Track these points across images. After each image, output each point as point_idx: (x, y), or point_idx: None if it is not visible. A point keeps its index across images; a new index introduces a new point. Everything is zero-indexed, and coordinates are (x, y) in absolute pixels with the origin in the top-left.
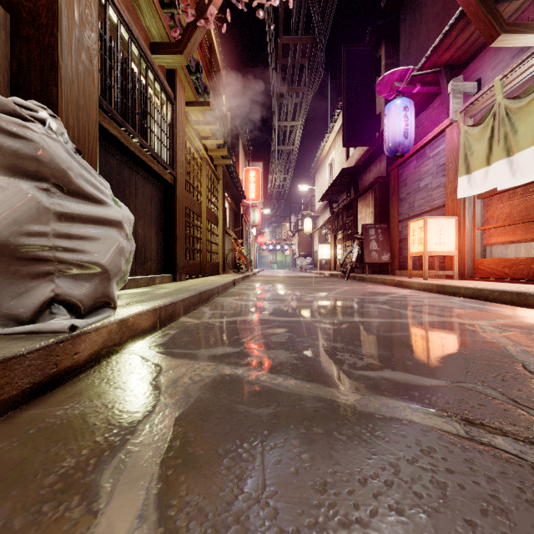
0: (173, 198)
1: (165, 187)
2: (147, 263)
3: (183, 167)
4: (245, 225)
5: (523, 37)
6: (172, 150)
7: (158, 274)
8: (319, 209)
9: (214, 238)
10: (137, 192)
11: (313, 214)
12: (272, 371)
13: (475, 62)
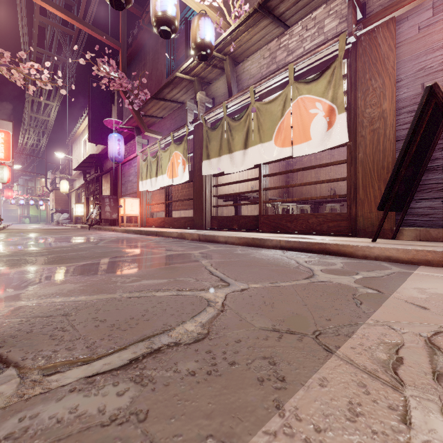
0: None
1: None
2: None
3: None
4: None
5: (154, 135)
6: None
7: None
8: (76, 175)
9: None
10: None
11: (70, 177)
12: (34, 246)
13: None
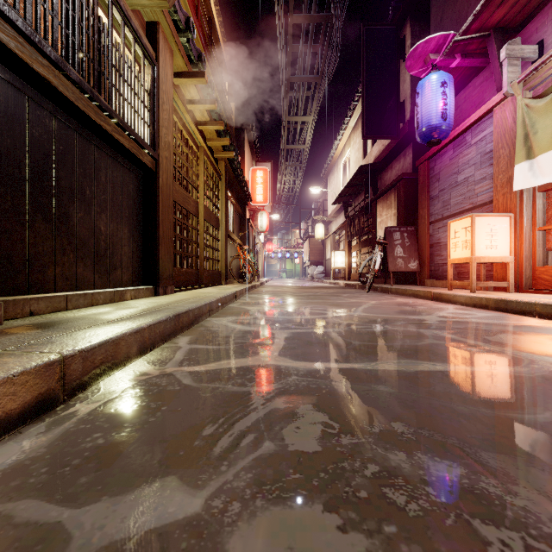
0: (155, 188)
1: (144, 173)
2: (115, 271)
3: (170, 150)
4: (252, 231)
5: None
6: (152, 125)
7: (134, 285)
8: (332, 214)
9: (214, 242)
10: (97, 174)
11: (325, 218)
12: None
13: (534, 22)
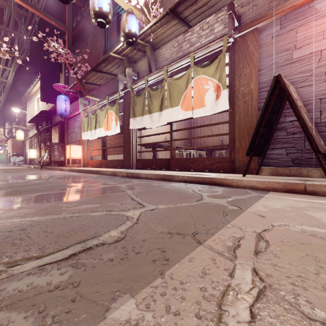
0: None
1: None
2: None
3: None
4: None
5: (93, 98)
6: None
7: None
8: (30, 126)
9: None
10: None
11: (25, 128)
12: None
13: None
